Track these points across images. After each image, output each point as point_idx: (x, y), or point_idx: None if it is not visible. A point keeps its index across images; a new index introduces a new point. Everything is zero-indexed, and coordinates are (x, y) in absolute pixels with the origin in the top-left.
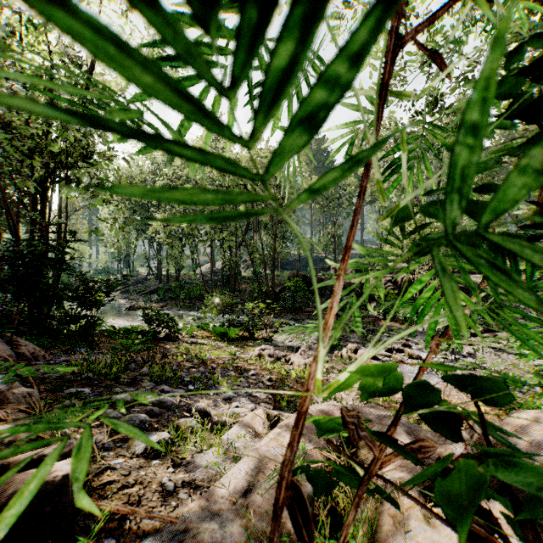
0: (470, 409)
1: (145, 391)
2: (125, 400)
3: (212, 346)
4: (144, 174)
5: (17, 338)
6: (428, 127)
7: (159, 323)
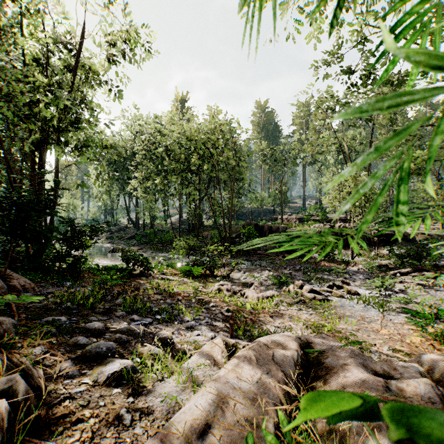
0: (406, 339)
1: (117, 320)
2: (96, 328)
3: (179, 282)
4: (125, 141)
5: (12, 273)
6: (362, 96)
7: (134, 262)
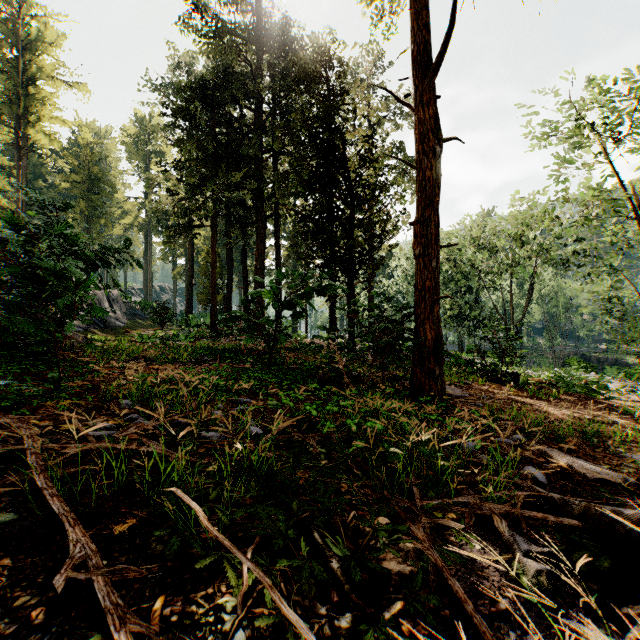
0: None
1: None
2: None
3: None
4: None
5: None
6: None
7: None
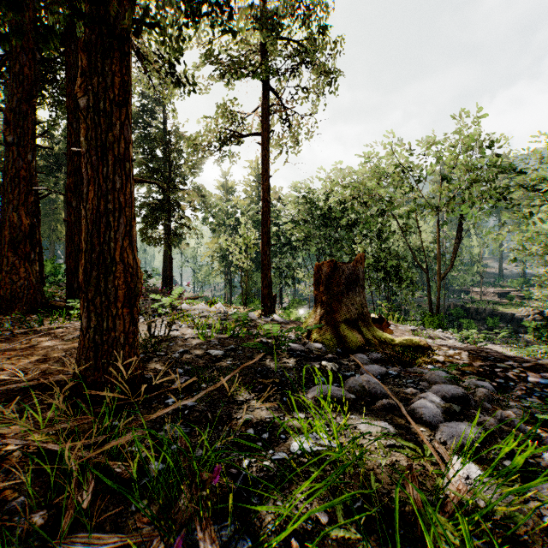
0: None
1: None
2: None
3: None
4: None
5: None
6: None
7: None
